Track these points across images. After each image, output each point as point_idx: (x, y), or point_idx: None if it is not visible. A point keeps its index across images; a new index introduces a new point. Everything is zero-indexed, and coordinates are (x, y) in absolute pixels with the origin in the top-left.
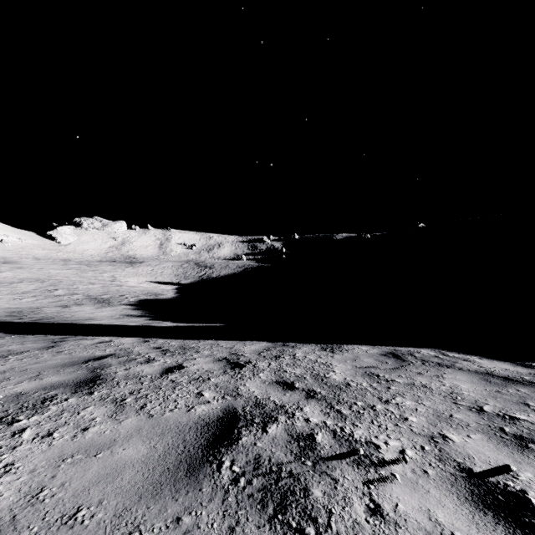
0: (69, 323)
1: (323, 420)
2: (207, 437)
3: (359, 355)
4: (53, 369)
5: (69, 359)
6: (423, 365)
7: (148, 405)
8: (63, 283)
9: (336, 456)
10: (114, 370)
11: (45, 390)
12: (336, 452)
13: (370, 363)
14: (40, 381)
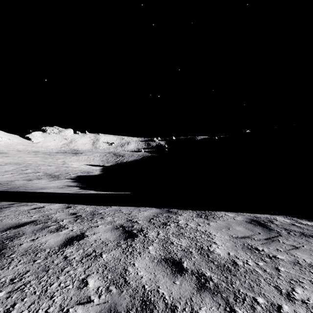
0: (27, 191)
1: None
2: None
3: (229, 223)
4: None
5: None
6: (290, 235)
7: (16, 306)
8: (32, 165)
9: None
10: (21, 241)
11: None
12: None
13: (243, 232)
14: None
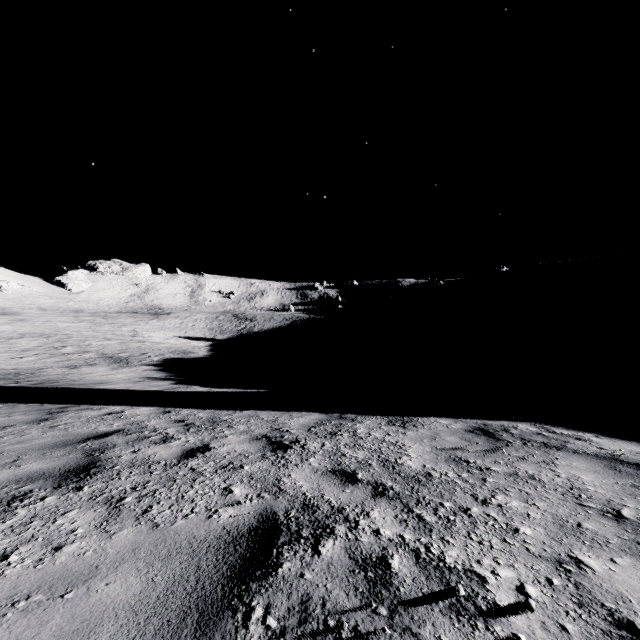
0: (76, 387)
1: (400, 533)
2: (232, 563)
3: (438, 432)
4: (37, 451)
5: (63, 436)
6: (524, 446)
7: (154, 507)
8: (72, 339)
9: (423, 598)
10: (117, 453)
11: (18, 484)
12: (422, 590)
13: (455, 443)
14: (16, 470)
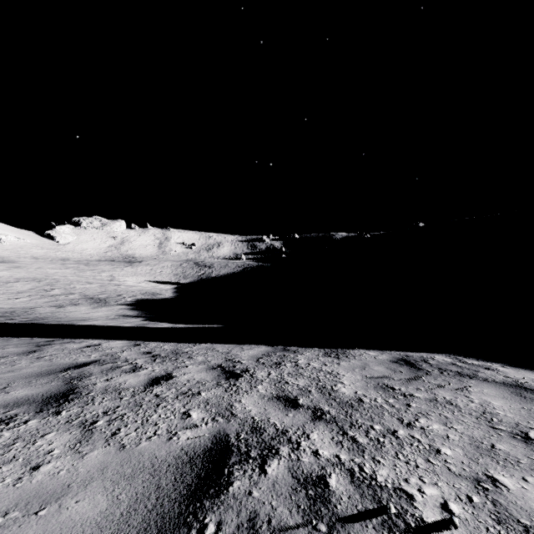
0: (61, 324)
1: (336, 454)
2: (189, 482)
3: (367, 362)
4: (25, 379)
5: (48, 366)
6: (442, 375)
7: (122, 430)
8: (60, 283)
9: (358, 515)
10: (93, 381)
11: (6, 408)
12: (357, 507)
13: (382, 372)
14: (5, 396)
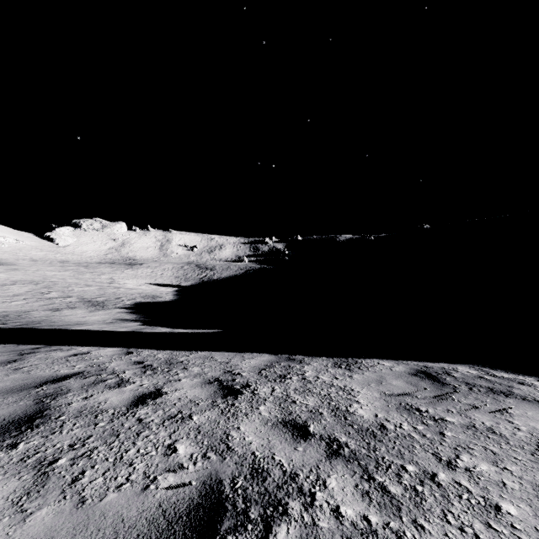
0: (54, 328)
1: (364, 513)
2: None
3: (383, 375)
4: None
5: (23, 380)
6: (472, 392)
7: (86, 473)
8: (57, 285)
9: None
10: (68, 400)
11: None
12: None
13: (402, 387)
14: None
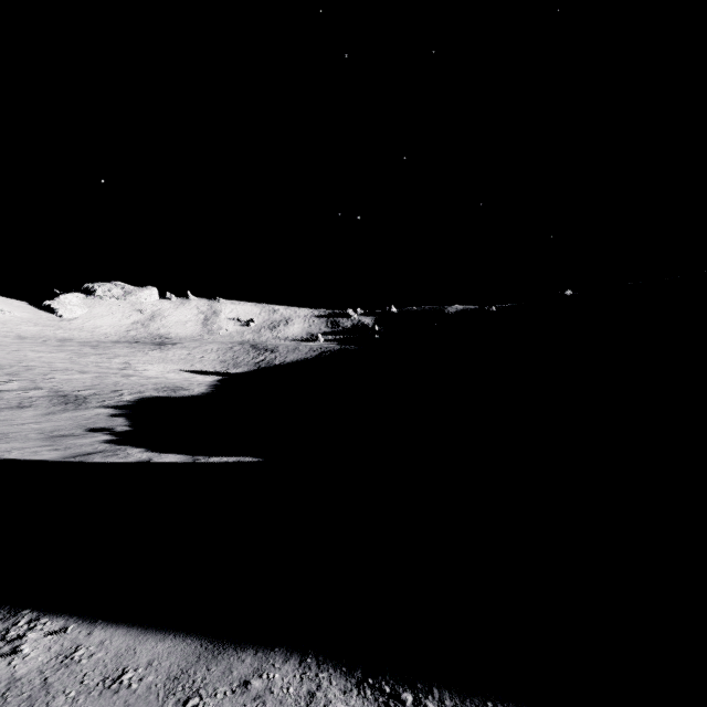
0: None
1: None
2: None
3: None
4: None
5: None
6: None
7: None
8: (31, 372)
9: None
10: None
11: None
12: None
13: None
14: None
